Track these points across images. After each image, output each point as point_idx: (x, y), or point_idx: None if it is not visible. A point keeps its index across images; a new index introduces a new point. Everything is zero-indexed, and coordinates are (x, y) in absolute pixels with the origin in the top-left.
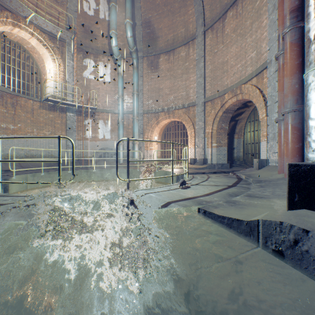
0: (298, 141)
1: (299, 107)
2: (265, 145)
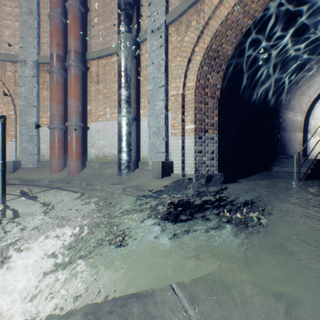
0: (81, 147)
1: (83, 124)
2: (13, 146)
